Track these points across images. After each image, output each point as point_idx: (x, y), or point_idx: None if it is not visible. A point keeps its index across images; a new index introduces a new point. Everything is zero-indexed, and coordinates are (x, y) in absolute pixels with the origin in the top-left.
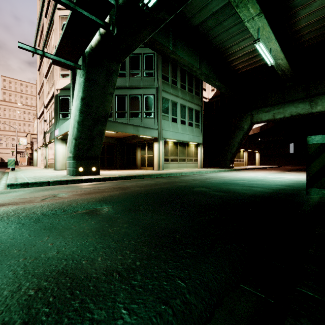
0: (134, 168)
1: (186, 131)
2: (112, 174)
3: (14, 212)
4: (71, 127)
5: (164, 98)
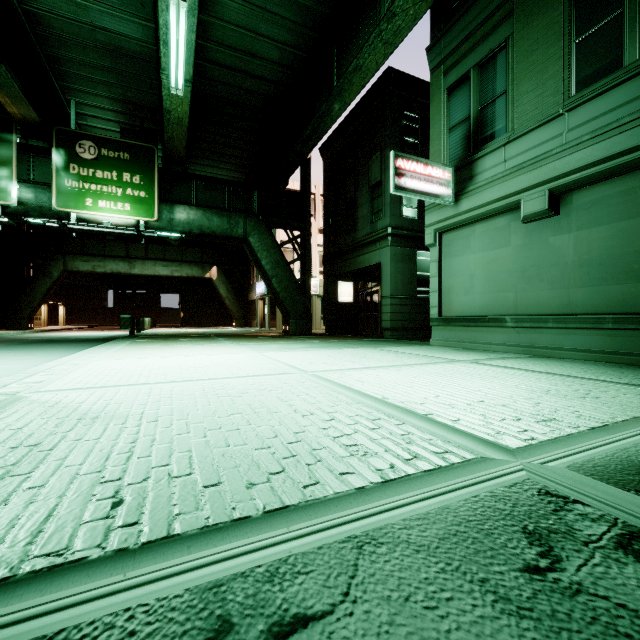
0: None
1: None
2: None
3: None
4: None
5: None
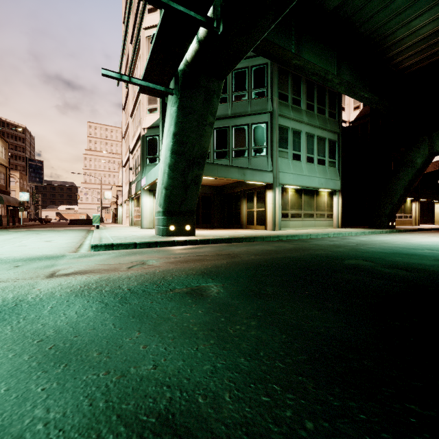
0: (238, 227)
1: (314, 173)
2: (211, 235)
3: (97, 283)
4: (161, 173)
5: (281, 126)
